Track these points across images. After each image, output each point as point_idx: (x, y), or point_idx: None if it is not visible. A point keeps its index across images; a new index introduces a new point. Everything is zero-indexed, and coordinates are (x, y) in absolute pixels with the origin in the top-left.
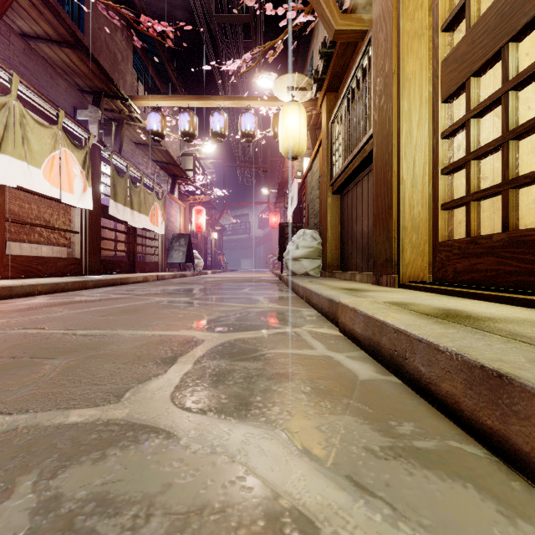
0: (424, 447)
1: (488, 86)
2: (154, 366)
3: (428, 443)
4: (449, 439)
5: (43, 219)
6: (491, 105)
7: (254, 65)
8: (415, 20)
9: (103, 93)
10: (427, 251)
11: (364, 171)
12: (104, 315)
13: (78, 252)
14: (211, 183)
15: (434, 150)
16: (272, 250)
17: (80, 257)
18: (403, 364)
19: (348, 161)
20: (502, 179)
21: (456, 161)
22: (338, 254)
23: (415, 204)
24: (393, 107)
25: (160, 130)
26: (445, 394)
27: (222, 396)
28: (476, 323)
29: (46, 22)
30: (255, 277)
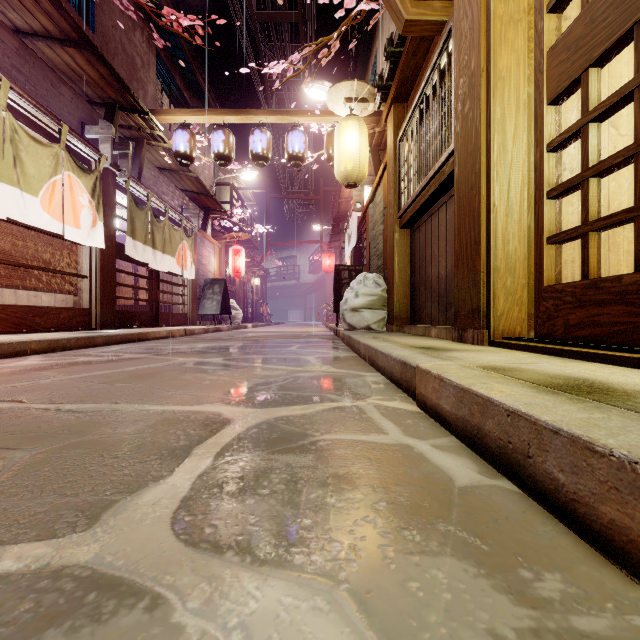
0: (593, 632)
1: (602, 88)
2: (156, 462)
3: (597, 621)
4: (630, 611)
5: (42, 260)
6: (618, 103)
7: (303, 68)
8: (510, 1)
9: (117, 105)
10: (526, 298)
11: (442, 199)
12: (106, 382)
13: (87, 300)
14: (252, 218)
15: (536, 168)
16: (325, 299)
17: (89, 308)
18: (523, 463)
19: (421, 187)
20: (636, 200)
21: (567, 180)
22: (408, 303)
23: (511, 238)
24: (481, 114)
25: (188, 152)
26: (609, 525)
27: (251, 518)
28: (627, 401)
29: (44, 15)
30: (305, 332)
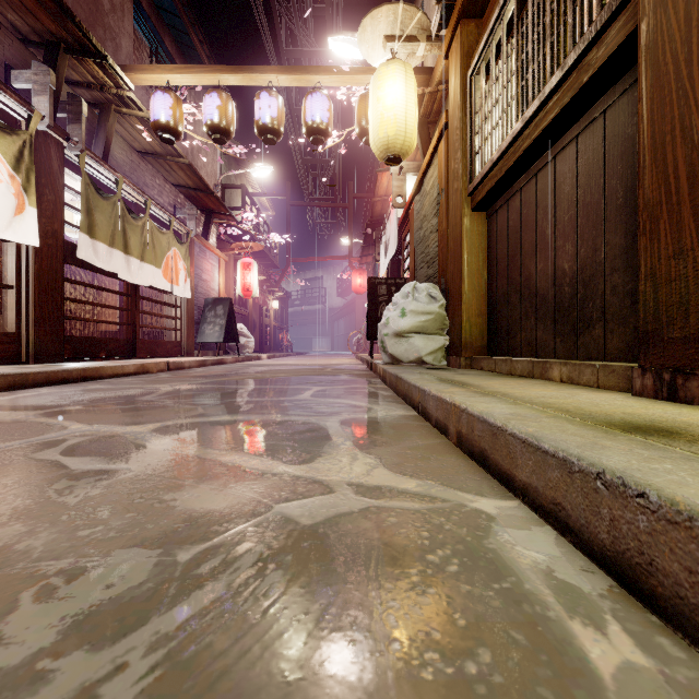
0: None
1: None
2: None
3: None
4: None
5: None
6: None
7: None
8: None
9: (62, 44)
10: None
11: (565, 136)
12: None
13: (12, 321)
14: (270, 230)
15: None
16: (355, 325)
17: (15, 332)
18: None
19: (524, 120)
20: None
21: None
22: (484, 324)
23: None
24: None
25: (171, 122)
26: None
27: None
28: None
29: None
30: (330, 365)
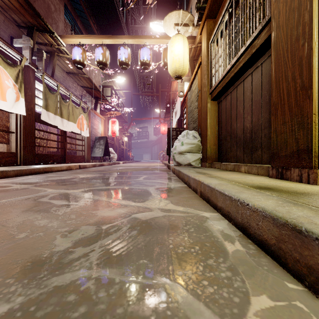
0: None
1: None
2: None
3: None
4: None
5: None
6: None
7: None
8: None
9: (35, 27)
10: None
11: (247, 72)
12: None
13: (14, 147)
14: (124, 106)
15: None
16: (162, 148)
17: (15, 152)
18: None
19: (231, 65)
20: None
21: None
22: (216, 149)
23: None
24: None
25: (81, 60)
26: None
27: None
28: None
29: None
30: (150, 166)
